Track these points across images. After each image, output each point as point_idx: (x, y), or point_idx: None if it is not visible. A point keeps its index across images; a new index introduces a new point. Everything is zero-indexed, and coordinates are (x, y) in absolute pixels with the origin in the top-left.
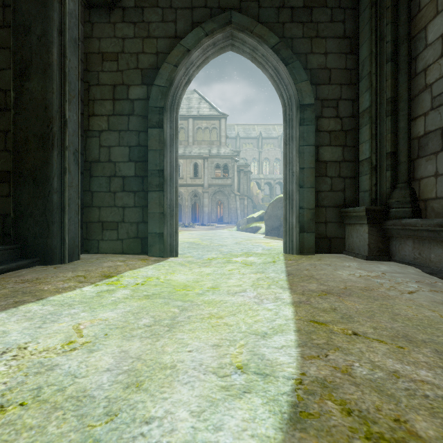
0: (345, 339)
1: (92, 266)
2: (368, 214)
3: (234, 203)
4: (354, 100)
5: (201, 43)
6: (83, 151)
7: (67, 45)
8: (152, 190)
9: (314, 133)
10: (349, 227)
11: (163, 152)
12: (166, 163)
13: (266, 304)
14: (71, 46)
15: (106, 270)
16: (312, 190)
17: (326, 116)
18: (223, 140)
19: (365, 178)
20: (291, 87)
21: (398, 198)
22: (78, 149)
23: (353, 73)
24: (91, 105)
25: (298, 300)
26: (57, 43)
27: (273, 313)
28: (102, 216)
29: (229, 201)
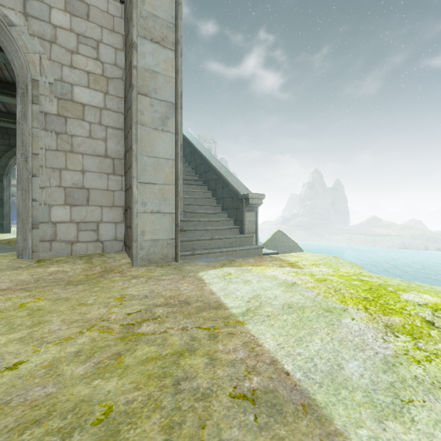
0: None
1: None
2: None
3: None
4: None
5: None
6: None
7: None
8: None
9: None
10: None
11: (3, 192)
12: (4, 196)
13: None
14: None
15: None
16: None
17: None
18: None
19: None
20: None
21: None
22: None
23: None
24: None
25: None
26: None
27: None
28: None
29: None
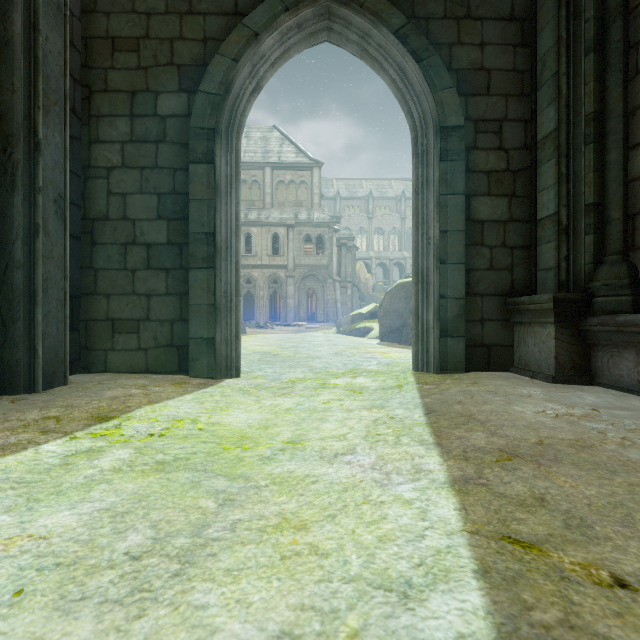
0: (607, 605)
1: (83, 396)
2: (557, 307)
3: (332, 292)
4: (528, 121)
5: (277, 24)
6: (80, 201)
7: (41, 10)
8: (196, 267)
9: (464, 173)
10: (520, 328)
11: (214, 203)
12: (219, 222)
13: (399, 485)
14: (50, 13)
15: (105, 406)
16: (460, 268)
17: (482, 147)
18: (317, 199)
19: (547, 247)
20: (426, 98)
21: (607, 279)
22: (64, 194)
23: (526, 77)
24: (94, 125)
25: (461, 475)
26: (22, 4)
27: (415, 512)
28: (113, 310)
29: (325, 289)
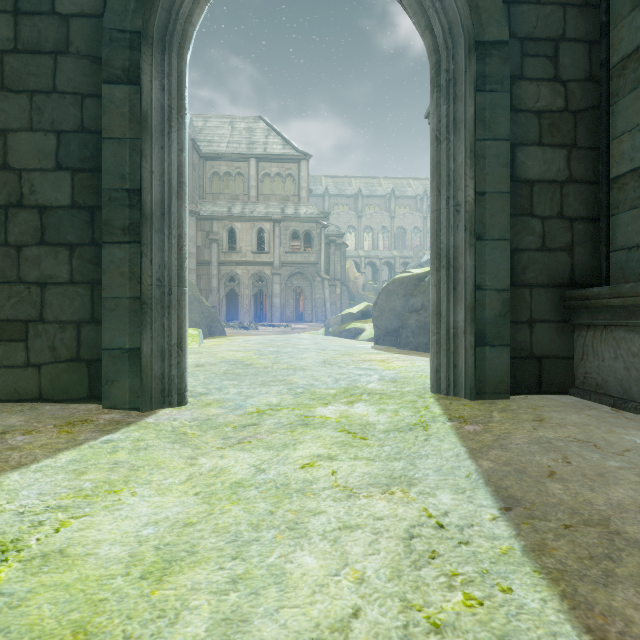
0: None
1: None
2: None
3: (320, 291)
4: (594, 41)
5: None
6: None
7: None
8: (112, 241)
9: (508, 110)
10: (586, 333)
11: (140, 145)
12: (149, 174)
13: None
14: None
15: None
16: (504, 246)
17: (531, 77)
18: (304, 193)
19: (630, 216)
20: (455, 1)
21: None
22: None
23: None
24: None
25: None
26: None
27: None
28: None
29: (313, 288)
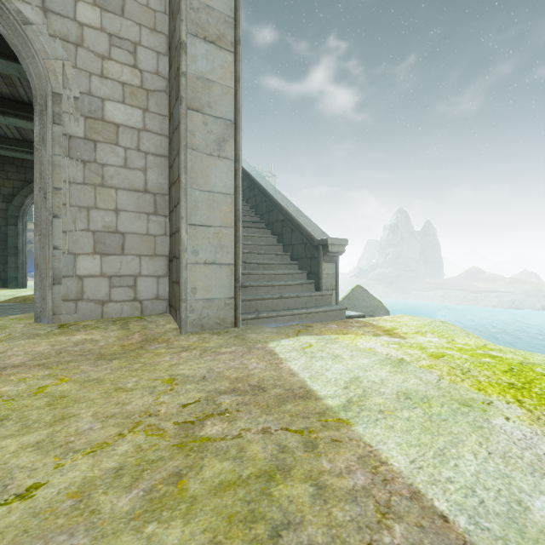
0: None
1: None
2: None
3: None
4: None
5: None
6: None
7: None
8: (11, 256)
9: None
10: None
11: (18, 238)
12: (20, 243)
13: None
14: None
15: None
16: None
17: None
18: None
19: None
20: None
21: None
22: None
23: None
24: None
25: None
26: None
27: None
28: None
29: None
